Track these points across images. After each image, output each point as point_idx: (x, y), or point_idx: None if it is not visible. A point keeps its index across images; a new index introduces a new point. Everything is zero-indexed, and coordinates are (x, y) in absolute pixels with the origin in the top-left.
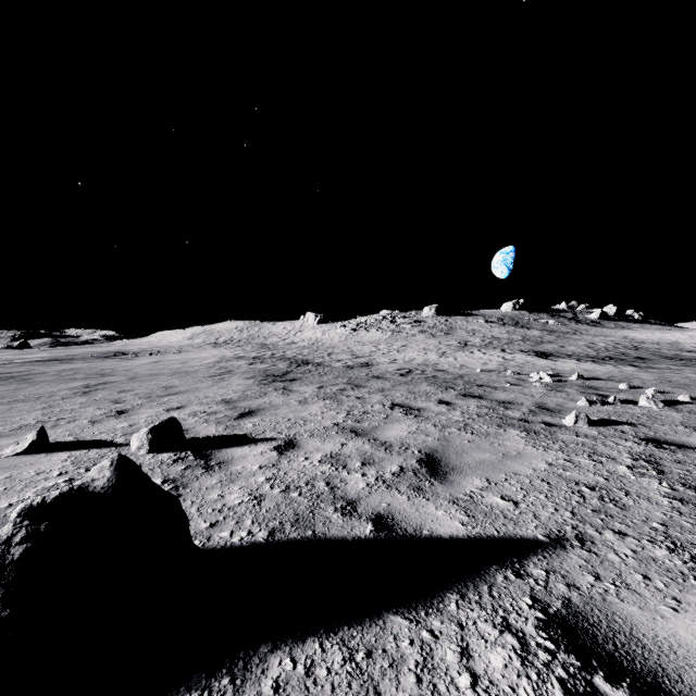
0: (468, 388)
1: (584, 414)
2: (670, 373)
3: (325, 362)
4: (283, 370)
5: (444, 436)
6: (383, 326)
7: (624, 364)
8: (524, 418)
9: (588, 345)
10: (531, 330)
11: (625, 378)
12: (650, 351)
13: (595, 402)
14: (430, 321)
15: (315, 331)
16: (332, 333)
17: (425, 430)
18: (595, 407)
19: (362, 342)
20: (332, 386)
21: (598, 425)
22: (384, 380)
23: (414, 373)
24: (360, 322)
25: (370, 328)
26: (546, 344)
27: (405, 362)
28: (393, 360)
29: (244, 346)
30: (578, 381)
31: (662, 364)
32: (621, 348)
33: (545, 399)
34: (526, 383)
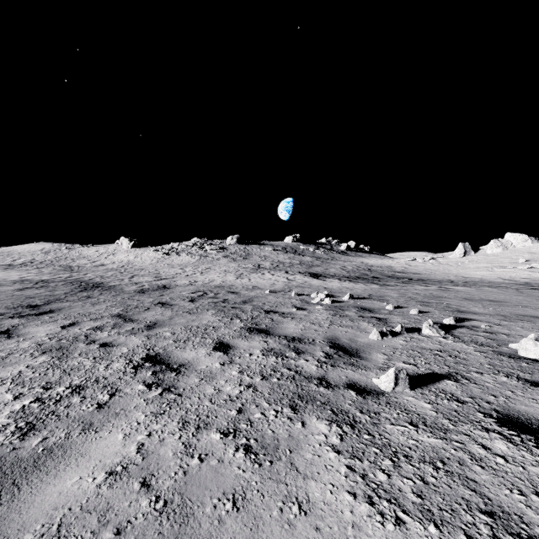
0: (255, 317)
1: (405, 373)
2: (402, 290)
3: (119, 285)
4: (53, 297)
5: (184, 481)
6: (193, 251)
7: (370, 283)
8: (324, 374)
9: (342, 268)
10: (305, 256)
11: (381, 296)
12: (378, 272)
13: (386, 334)
14: (232, 248)
15: (129, 254)
16: (144, 256)
17: (155, 449)
18: (388, 340)
19: (172, 264)
20: (89, 322)
21: (418, 384)
22: (168, 307)
23: (207, 297)
24: (172, 247)
25: (181, 253)
26: (316, 267)
27: (203, 284)
28: (193, 282)
29: (43, 268)
30: (350, 301)
31: (391, 282)
32: (362, 270)
33: (335, 330)
34: (310, 306)
